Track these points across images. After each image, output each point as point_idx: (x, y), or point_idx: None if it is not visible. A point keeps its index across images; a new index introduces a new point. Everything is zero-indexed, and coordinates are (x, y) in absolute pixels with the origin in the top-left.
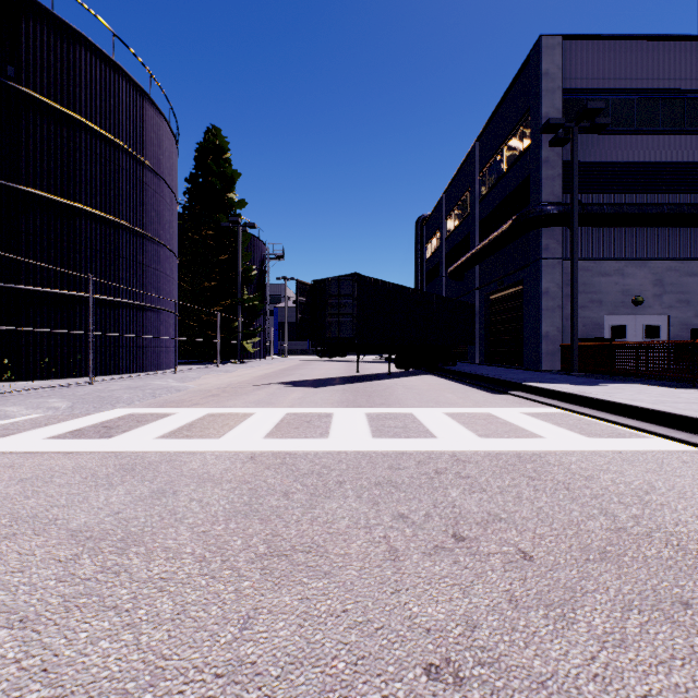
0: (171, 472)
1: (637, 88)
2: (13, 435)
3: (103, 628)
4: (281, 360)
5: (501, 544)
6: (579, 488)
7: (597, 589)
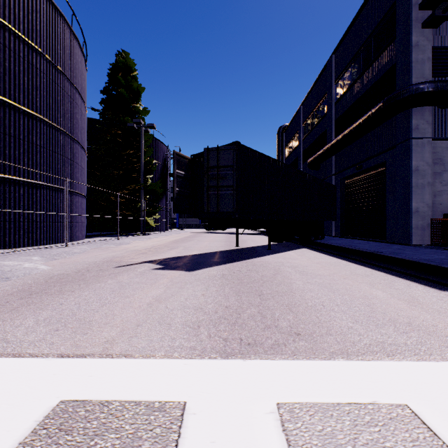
0: None
1: None
2: None
3: None
4: (178, 232)
5: None
6: None
7: None
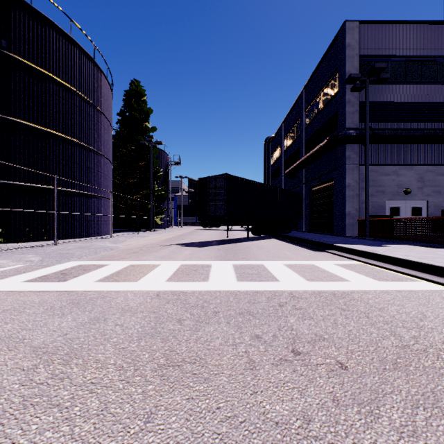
0: (104, 305)
1: (407, 55)
2: (2, 279)
3: (48, 422)
4: (179, 229)
5: (325, 357)
6: (375, 316)
7: (393, 391)
